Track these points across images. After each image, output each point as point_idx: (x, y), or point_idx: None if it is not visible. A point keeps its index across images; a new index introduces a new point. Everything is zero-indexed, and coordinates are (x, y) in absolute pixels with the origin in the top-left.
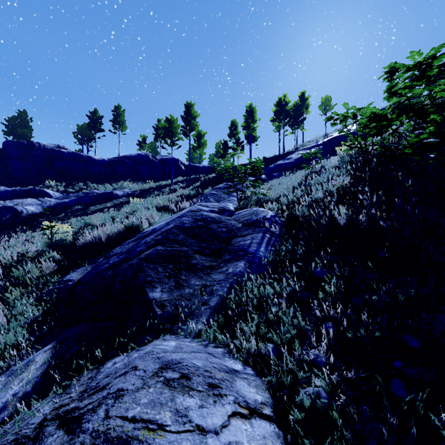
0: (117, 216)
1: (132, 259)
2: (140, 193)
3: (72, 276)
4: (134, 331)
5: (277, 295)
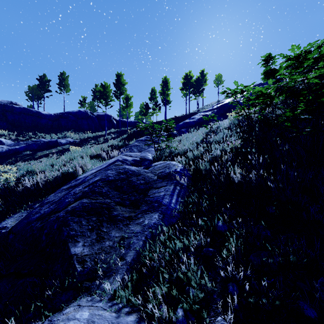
0: (56, 164)
1: (60, 210)
2: (80, 141)
3: (7, 223)
4: (53, 291)
5: (185, 249)
